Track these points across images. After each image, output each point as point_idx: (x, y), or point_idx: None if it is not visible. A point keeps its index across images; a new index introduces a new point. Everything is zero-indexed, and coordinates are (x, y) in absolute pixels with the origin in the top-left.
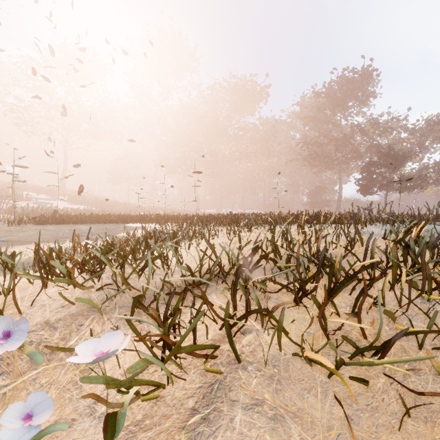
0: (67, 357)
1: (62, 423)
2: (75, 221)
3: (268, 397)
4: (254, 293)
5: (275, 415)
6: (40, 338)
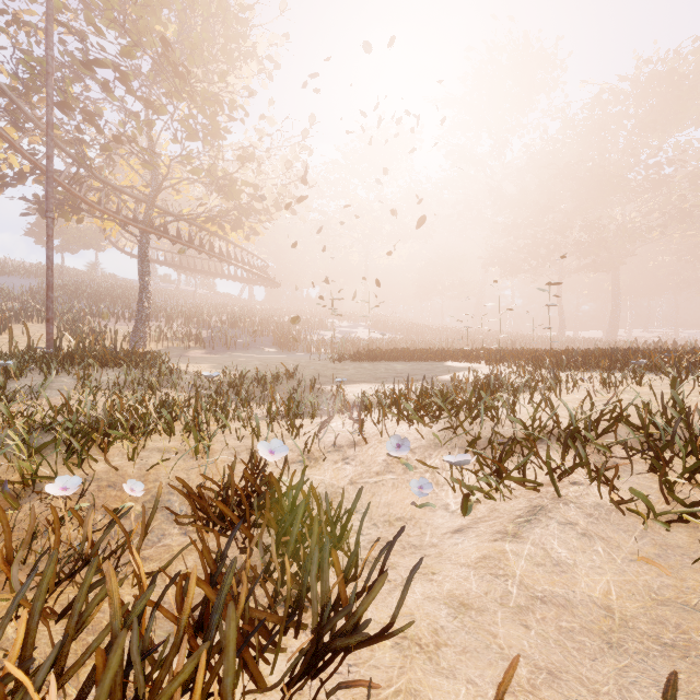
0: (425, 473)
1: (432, 503)
2: (387, 357)
3: (582, 524)
4: (582, 449)
5: (584, 534)
6: (406, 457)
